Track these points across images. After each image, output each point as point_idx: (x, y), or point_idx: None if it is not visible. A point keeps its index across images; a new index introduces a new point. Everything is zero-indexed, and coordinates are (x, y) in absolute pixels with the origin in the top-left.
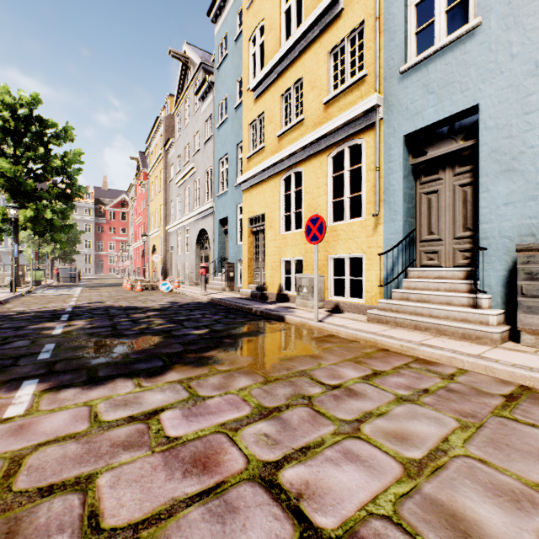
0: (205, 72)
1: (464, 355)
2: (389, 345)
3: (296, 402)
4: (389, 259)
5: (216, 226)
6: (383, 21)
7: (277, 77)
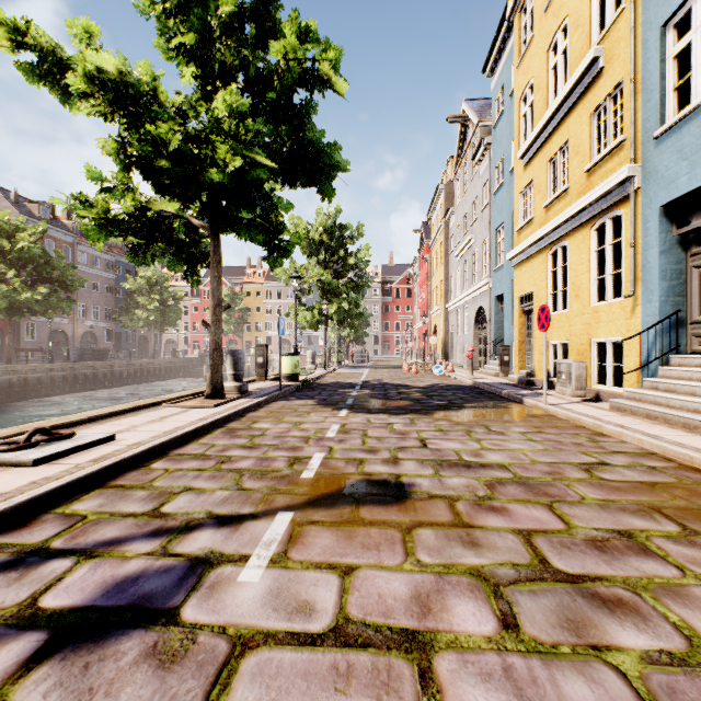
0: (483, 129)
1: (632, 432)
2: (586, 424)
3: (462, 431)
4: (645, 345)
5: (492, 304)
6: (640, 80)
7: (544, 142)
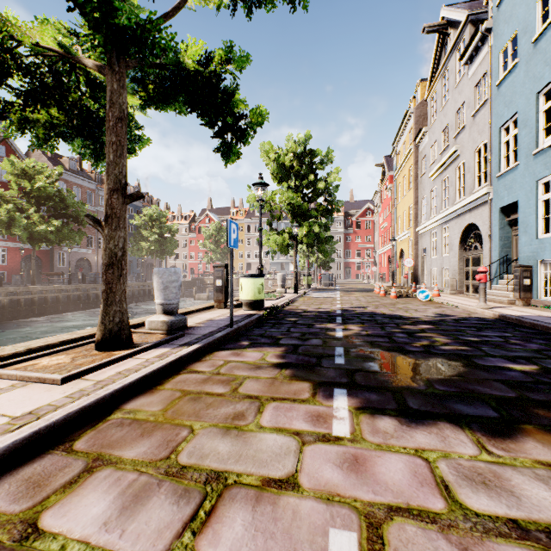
0: (474, 24)
1: None
2: None
3: None
4: None
5: (493, 218)
6: None
7: None
